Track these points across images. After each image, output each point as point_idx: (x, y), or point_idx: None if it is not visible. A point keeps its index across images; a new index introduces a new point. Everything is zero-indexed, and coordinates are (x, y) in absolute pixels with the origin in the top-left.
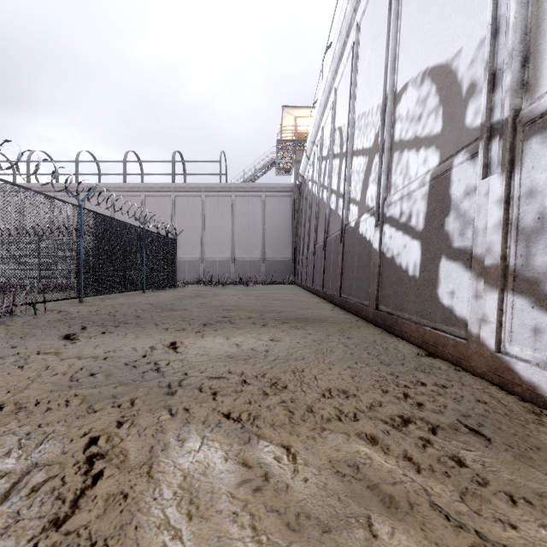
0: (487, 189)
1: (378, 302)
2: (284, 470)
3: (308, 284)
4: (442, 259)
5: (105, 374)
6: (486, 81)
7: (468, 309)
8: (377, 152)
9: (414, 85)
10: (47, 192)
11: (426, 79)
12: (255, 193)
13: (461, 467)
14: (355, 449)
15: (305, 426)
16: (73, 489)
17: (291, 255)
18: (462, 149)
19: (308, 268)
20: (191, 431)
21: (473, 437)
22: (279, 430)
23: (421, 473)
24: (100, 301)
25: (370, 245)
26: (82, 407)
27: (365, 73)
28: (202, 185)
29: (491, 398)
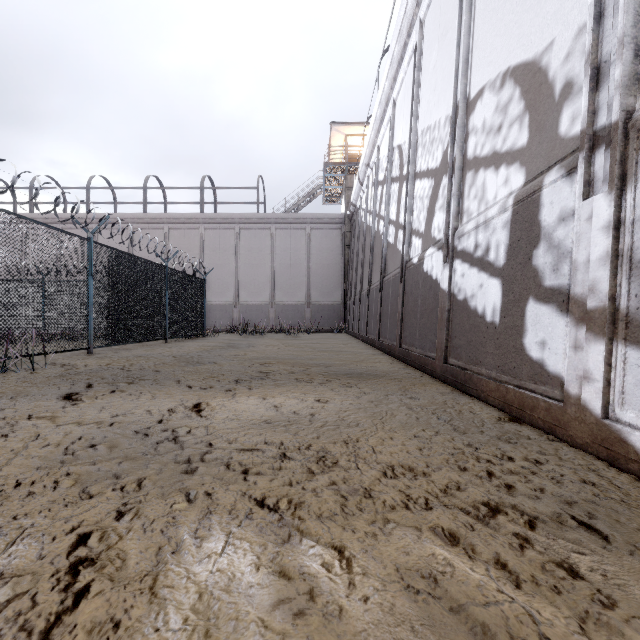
0: (590, 212)
1: (447, 355)
2: (335, 584)
3: (362, 332)
4: (529, 301)
5: (109, 446)
6: (588, 77)
7: (565, 364)
8: (445, 173)
9: (491, 90)
10: (53, 224)
11: (508, 80)
12: (298, 225)
13: (574, 578)
14: (430, 551)
15: (362, 518)
16: (45, 614)
17: (341, 299)
18: (555, 165)
19: (362, 314)
20: (212, 525)
21: (585, 533)
22: (328, 523)
23: (522, 589)
24: (113, 352)
25: (437, 285)
26: (74, 490)
27: (430, 78)
28: (235, 215)
29: (599, 478)
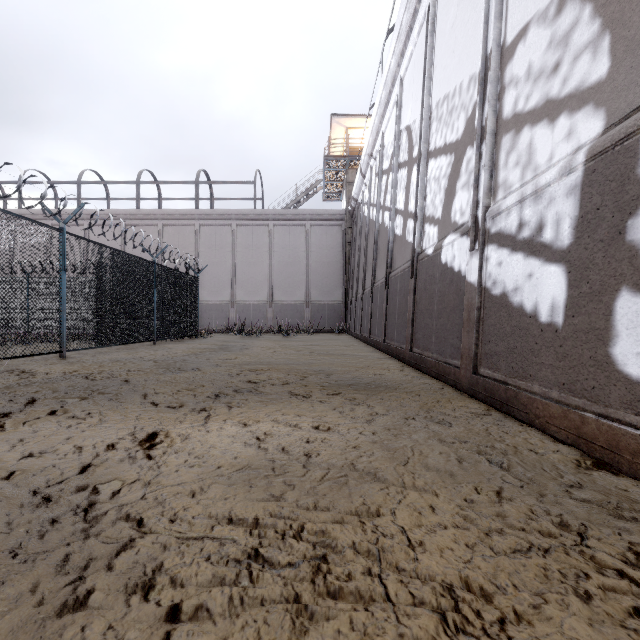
0: None
1: (476, 363)
2: None
3: (364, 333)
4: (621, 293)
5: None
6: None
7: None
8: (470, 143)
9: (541, 22)
10: (43, 220)
11: (570, 1)
12: (297, 222)
13: None
14: None
15: None
16: None
17: (342, 298)
18: None
19: (364, 313)
20: None
21: None
22: None
23: None
24: (90, 356)
25: (461, 278)
26: None
27: (447, 40)
28: (232, 211)
29: None
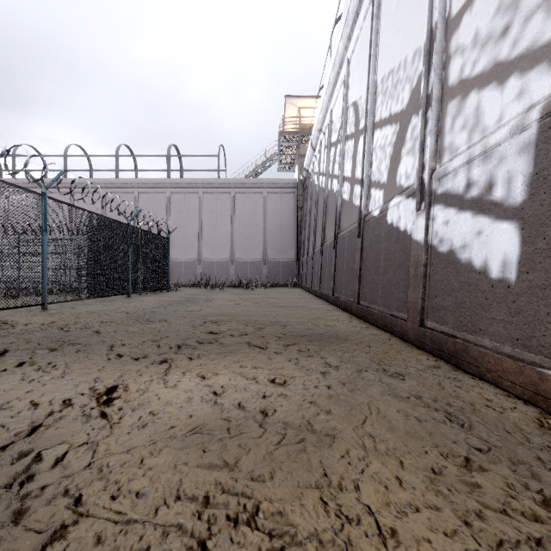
0: None
1: (423, 316)
2: None
3: (315, 287)
4: None
5: None
6: None
7: None
8: (415, 112)
9: None
10: (33, 189)
11: None
12: (255, 190)
13: None
14: None
15: None
16: None
17: (295, 256)
18: None
19: (315, 270)
20: None
21: None
22: None
23: None
24: (70, 308)
25: (406, 237)
26: None
27: (392, 20)
28: (199, 180)
29: None
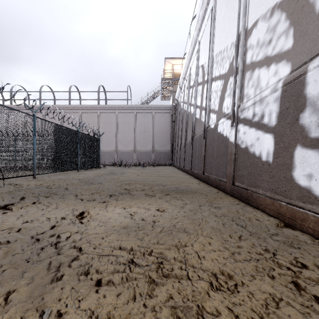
0: None
1: (234, 180)
2: None
3: (181, 166)
4: (297, 147)
5: (6, 251)
6: None
7: None
8: (231, 75)
9: (263, 20)
10: (22, 110)
11: (276, 11)
12: (148, 111)
13: None
14: None
15: None
16: None
17: (170, 148)
18: (318, 55)
19: (181, 156)
20: None
21: None
22: None
23: None
24: (47, 177)
25: (227, 140)
26: None
27: (221, 24)
28: (116, 105)
29: None
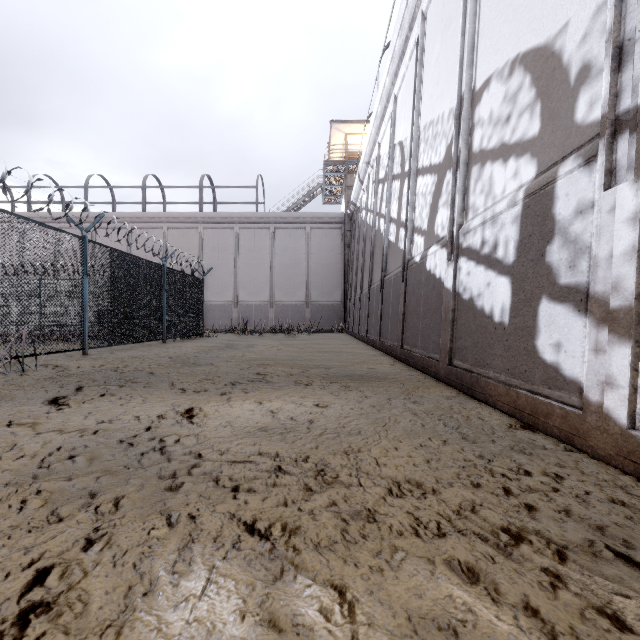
0: (612, 203)
1: (451, 356)
2: (335, 639)
3: (362, 332)
4: (542, 300)
5: (89, 457)
6: (609, 57)
7: (583, 368)
8: (449, 168)
9: (499, 79)
10: (51, 224)
11: (517, 68)
12: (298, 225)
13: (621, 630)
14: (447, 592)
15: (366, 548)
16: None
17: (341, 299)
18: (571, 154)
19: (362, 314)
20: (193, 557)
21: (625, 568)
22: (327, 554)
23: None
24: (109, 353)
25: (441, 284)
26: (42, 512)
27: (433, 72)
28: (235, 214)
29: (629, 497)
